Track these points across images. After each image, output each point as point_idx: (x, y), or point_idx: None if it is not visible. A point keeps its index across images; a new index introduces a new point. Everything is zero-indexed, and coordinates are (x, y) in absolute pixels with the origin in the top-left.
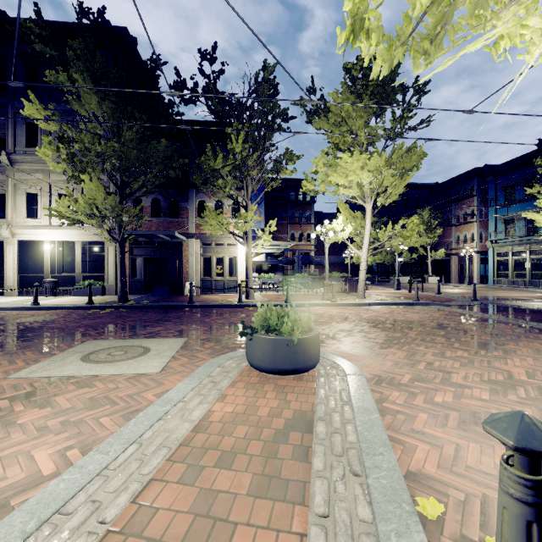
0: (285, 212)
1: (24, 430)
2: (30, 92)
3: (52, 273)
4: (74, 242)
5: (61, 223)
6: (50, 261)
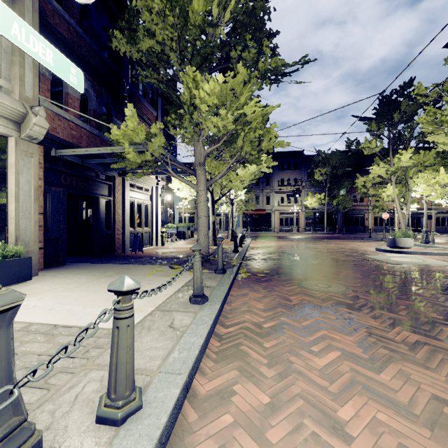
0: None
1: None
2: None
3: None
4: None
5: None
6: None
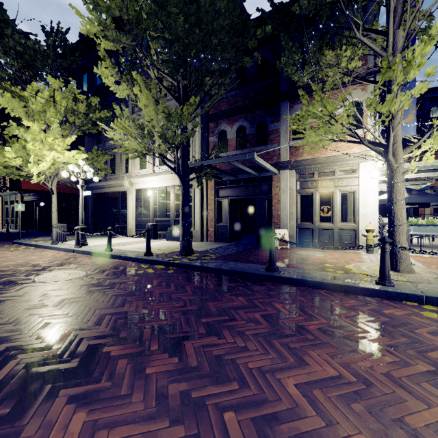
0: (420, 136)
1: None
2: (84, 1)
3: (155, 217)
4: (169, 187)
5: (161, 170)
6: (154, 206)
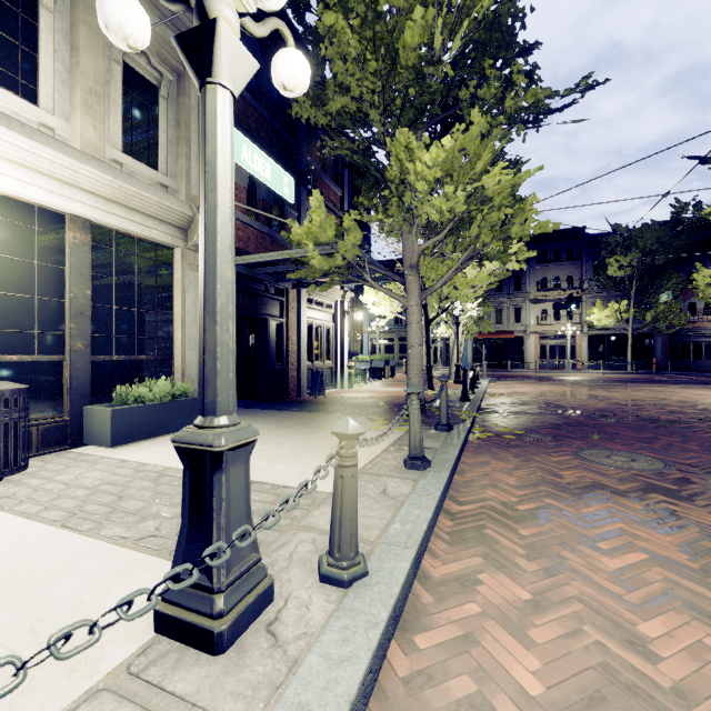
0: None
1: None
2: None
3: None
4: (55, 217)
5: None
6: None
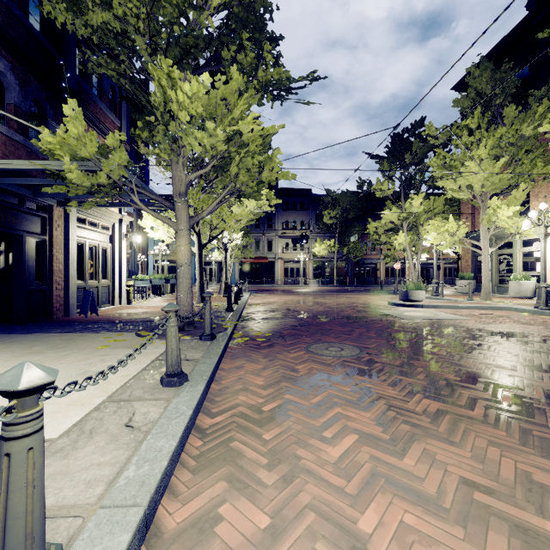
0: None
1: (481, 313)
2: None
3: None
4: None
5: None
6: None
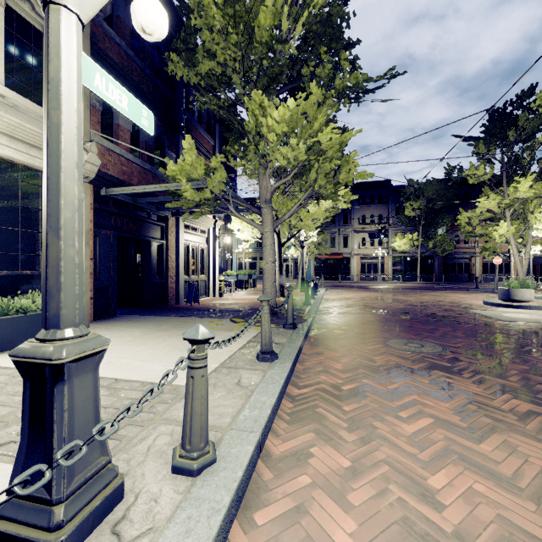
0: None
1: None
2: None
3: None
4: None
5: None
6: None
